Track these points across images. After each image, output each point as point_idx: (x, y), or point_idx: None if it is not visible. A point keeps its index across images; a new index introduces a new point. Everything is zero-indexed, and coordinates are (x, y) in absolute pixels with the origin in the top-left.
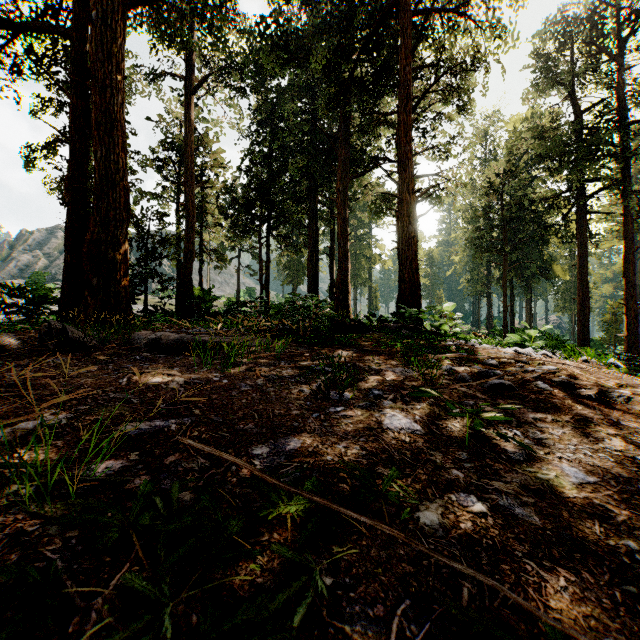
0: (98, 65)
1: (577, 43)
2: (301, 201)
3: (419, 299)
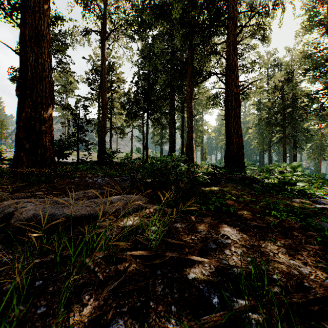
0: None
1: None
2: (165, 99)
3: (243, 155)
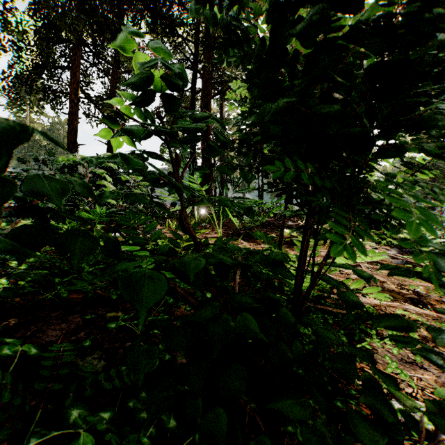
0: None
1: None
2: None
3: None
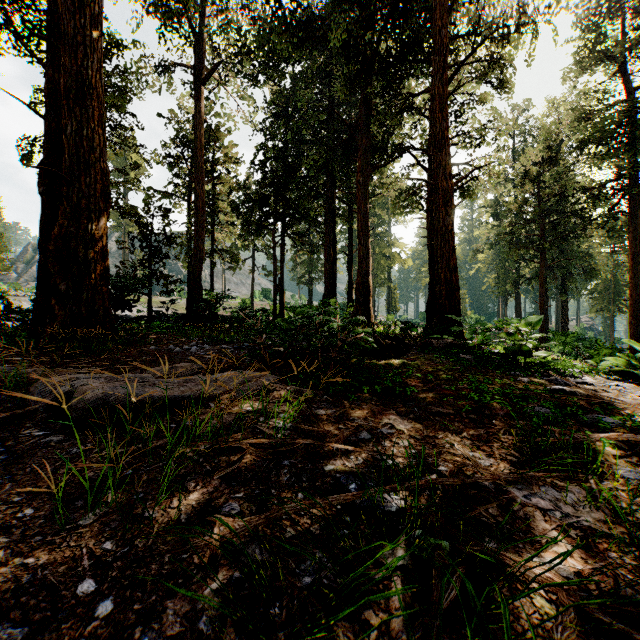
0: (67, 18)
1: (630, 10)
2: (317, 196)
3: (458, 304)
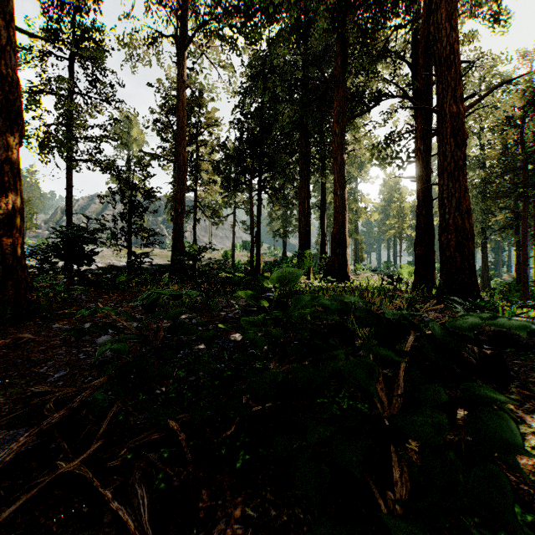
0: None
1: None
2: (292, 152)
3: (472, 256)
